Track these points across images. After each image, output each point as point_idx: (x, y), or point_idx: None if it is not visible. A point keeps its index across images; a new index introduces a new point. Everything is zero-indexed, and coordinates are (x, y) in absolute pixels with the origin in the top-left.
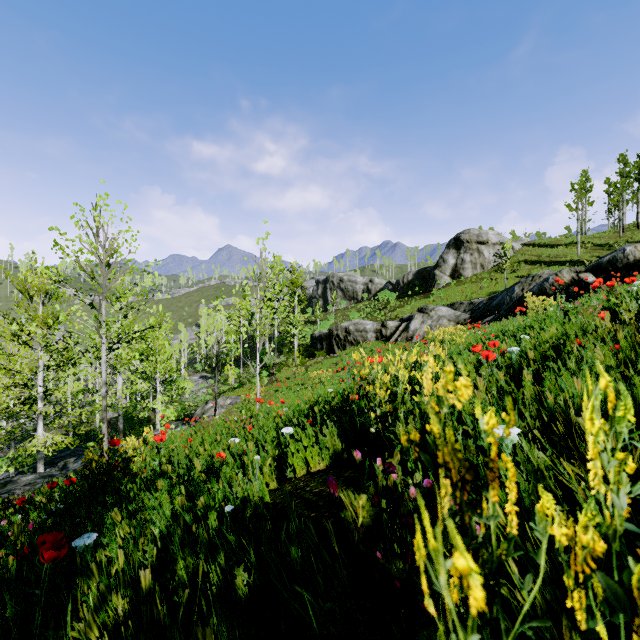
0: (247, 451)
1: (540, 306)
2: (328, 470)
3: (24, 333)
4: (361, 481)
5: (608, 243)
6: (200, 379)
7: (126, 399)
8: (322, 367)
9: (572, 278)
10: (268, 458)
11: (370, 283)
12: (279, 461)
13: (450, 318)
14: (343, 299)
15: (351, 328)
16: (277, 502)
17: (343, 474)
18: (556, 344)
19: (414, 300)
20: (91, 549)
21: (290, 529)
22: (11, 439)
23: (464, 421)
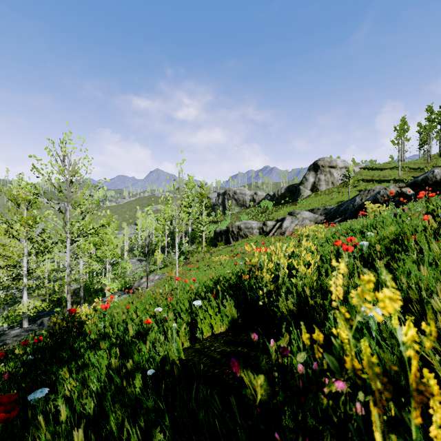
0: (167, 318)
1: (376, 211)
2: (227, 333)
3: (14, 230)
4: (258, 359)
5: (420, 167)
6: (137, 261)
7: (86, 275)
8: (222, 253)
9: (396, 191)
10: (183, 323)
11: (255, 195)
12: (191, 325)
13: (311, 219)
14: (236, 206)
15: (242, 226)
16: (189, 359)
17: (239, 336)
18: (394, 239)
19: (285, 207)
20: (43, 401)
21: (199, 396)
22: (5, 304)
23: (330, 298)
